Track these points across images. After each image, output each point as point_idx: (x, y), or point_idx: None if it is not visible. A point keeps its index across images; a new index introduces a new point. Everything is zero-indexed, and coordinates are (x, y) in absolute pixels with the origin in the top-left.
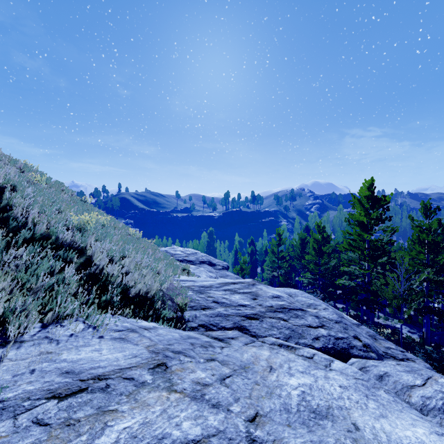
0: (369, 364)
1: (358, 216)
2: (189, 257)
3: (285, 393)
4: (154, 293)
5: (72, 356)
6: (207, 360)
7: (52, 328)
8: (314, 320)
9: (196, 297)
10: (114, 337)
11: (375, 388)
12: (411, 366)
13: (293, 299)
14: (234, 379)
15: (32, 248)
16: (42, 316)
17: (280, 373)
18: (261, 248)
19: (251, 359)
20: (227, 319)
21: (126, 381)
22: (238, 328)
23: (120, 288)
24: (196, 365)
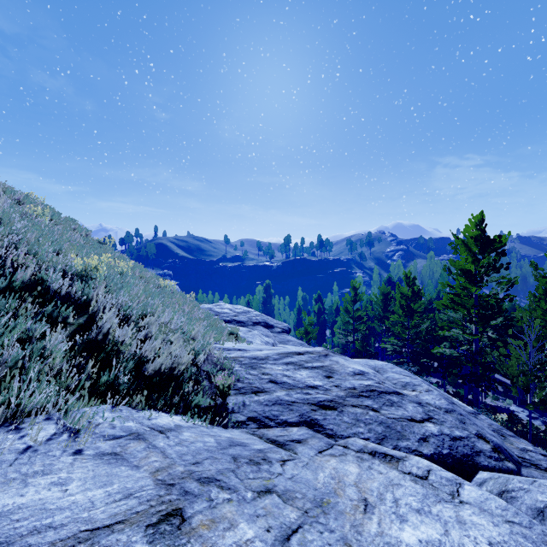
0: (514, 486)
1: (463, 263)
2: (239, 316)
3: None
4: (183, 369)
5: (6, 501)
6: (258, 493)
7: None
8: (417, 410)
9: (245, 375)
10: (101, 452)
11: None
12: None
13: (382, 376)
14: (305, 534)
15: (4, 303)
16: None
17: (383, 515)
18: (331, 306)
19: (331, 484)
20: (290, 409)
21: None
22: (306, 423)
23: (132, 362)
24: (239, 509)
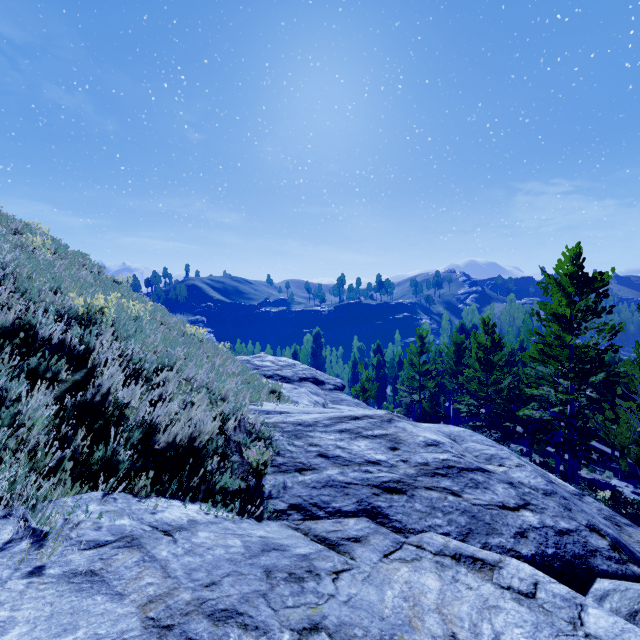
0: None
1: (555, 307)
2: (283, 370)
3: None
4: (207, 440)
5: None
6: (299, 633)
7: None
8: (509, 493)
9: (288, 446)
10: (71, 570)
11: None
12: None
13: (460, 446)
14: None
15: None
16: None
17: None
18: (393, 358)
19: (403, 609)
20: (344, 493)
21: None
22: (367, 512)
23: (139, 431)
24: None
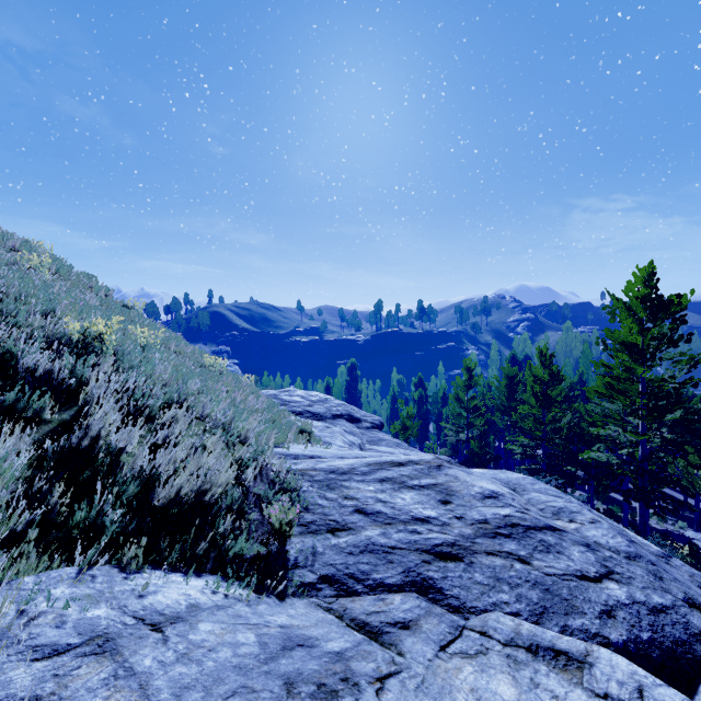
0: None
1: (625, 334)
2: (315, 406)
3: None
4: (220, 493)
5: None
6: None
7: None
8: (587, 558)
9: (318, 499)
10: (7, 697)
11: None
12: None
13: (521, 497)
14: None
15: None
16: None
17: None
18: (436, 393)
19: None
20: (388, 560)
21: None
22: (416, 586)
23: (135, 483)
24: None
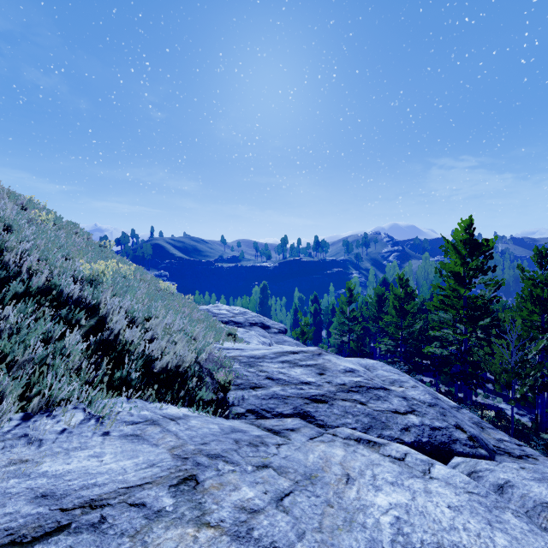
0: (481, 467)
1: (452, 266)
2: (237, 317)
3: (371, 521)
4: (187, 367)
5: (57, 467)
6: (257, 467)
7: (37, 420)
8: (401, 403)
9: (244, 372)
10: (124, 433)
11: (499, 509)
12: (541, 471)
13: (372, 373)
14: (296, 497)
15: (24, 307)
16: (24, 403)
17: (362, 486)
18: (327, 307)
19: (319, 463)
20: (285, 402)
21: (133, 509)
22: (300, 415)
23: (141, 360)
24: (241, 478)
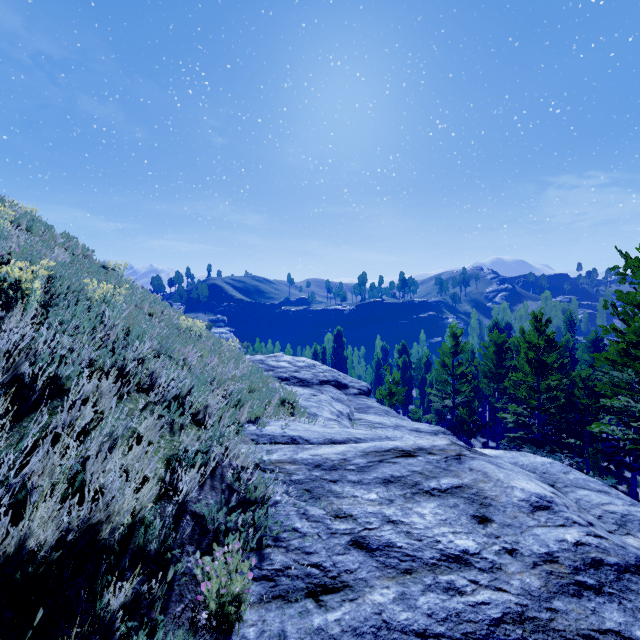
0: None
1: None
2: (302, 372)
3: None
4: (128, 524)
5: None
6: None
7: None
8: None
9: (295, 519)
10: None
11: None
12: None
13: (567, 498)
14: None
15: None
16: None
17: None
18: (419, 359)
19: None
20: None
21: None
22: None
23: None
24: None
